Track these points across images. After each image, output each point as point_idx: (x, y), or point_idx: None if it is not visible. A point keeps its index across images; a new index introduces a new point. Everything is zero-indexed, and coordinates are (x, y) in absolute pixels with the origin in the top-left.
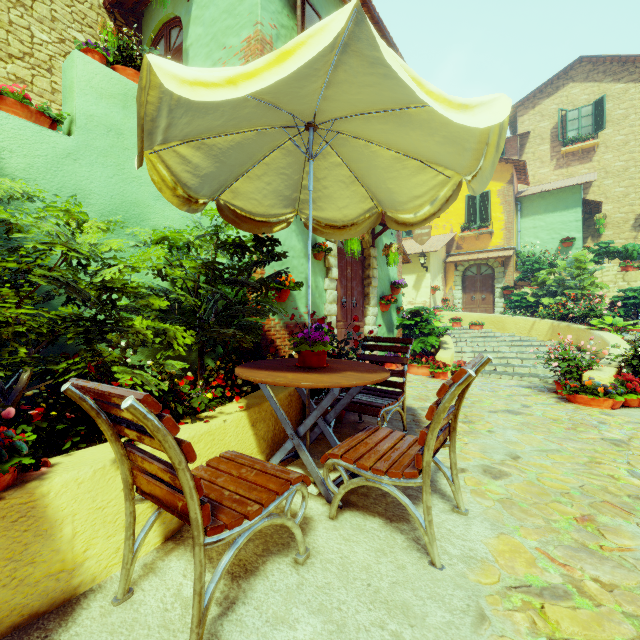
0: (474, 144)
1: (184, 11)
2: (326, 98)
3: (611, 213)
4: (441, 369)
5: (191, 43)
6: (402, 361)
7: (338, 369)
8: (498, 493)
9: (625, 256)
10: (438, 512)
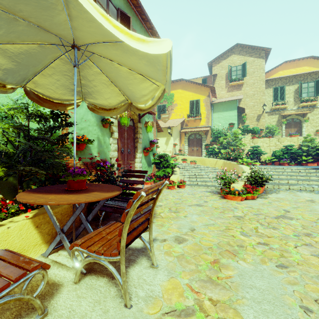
0: (161, 67)
1: None
2: (75, 28)
3: (248, 113)
4: (172, 184)
5: None
6: (141, 183)
7: (91, 190)
8: (178, 252)
9: (253, 132)
10: (142, 268)
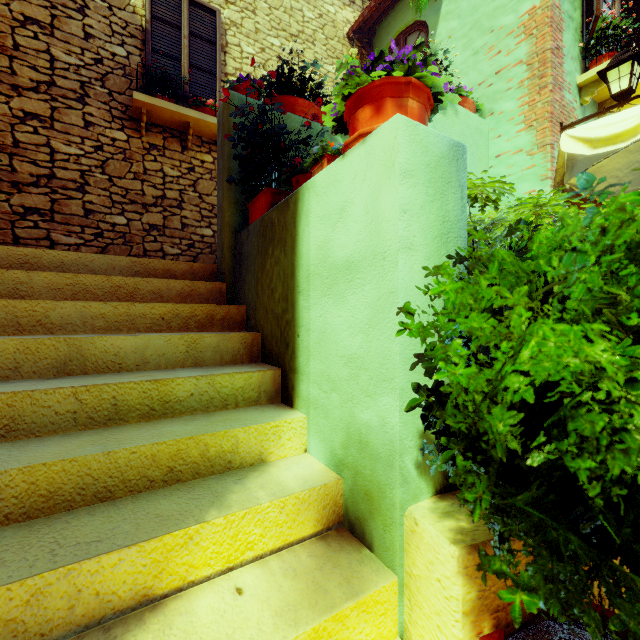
0: None
1: (430, 12)
2: None
3: None
4: None
5: (440, 41)
6: None
7: None
8: None
9: None
10: None
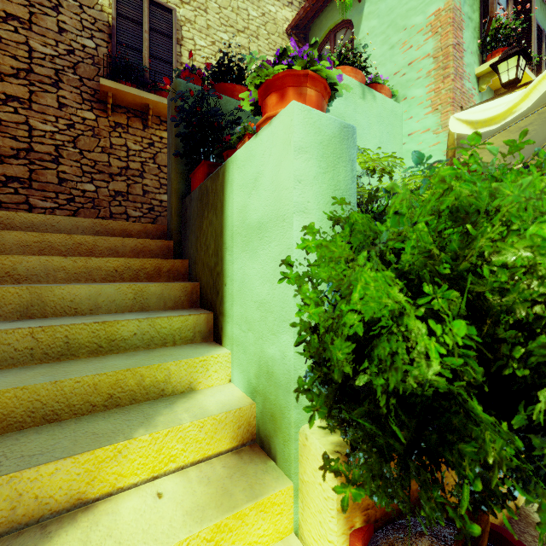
0: None
1: (355, 12)
2: None
3: None
4: None
5: (363, 37)
6: None
7: None
8: None
9: None
10: None
